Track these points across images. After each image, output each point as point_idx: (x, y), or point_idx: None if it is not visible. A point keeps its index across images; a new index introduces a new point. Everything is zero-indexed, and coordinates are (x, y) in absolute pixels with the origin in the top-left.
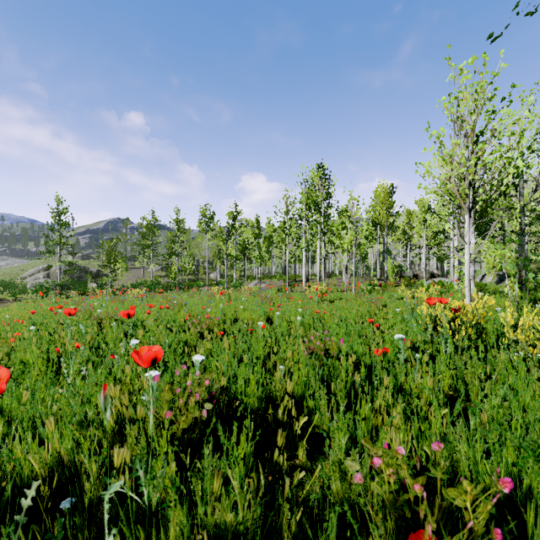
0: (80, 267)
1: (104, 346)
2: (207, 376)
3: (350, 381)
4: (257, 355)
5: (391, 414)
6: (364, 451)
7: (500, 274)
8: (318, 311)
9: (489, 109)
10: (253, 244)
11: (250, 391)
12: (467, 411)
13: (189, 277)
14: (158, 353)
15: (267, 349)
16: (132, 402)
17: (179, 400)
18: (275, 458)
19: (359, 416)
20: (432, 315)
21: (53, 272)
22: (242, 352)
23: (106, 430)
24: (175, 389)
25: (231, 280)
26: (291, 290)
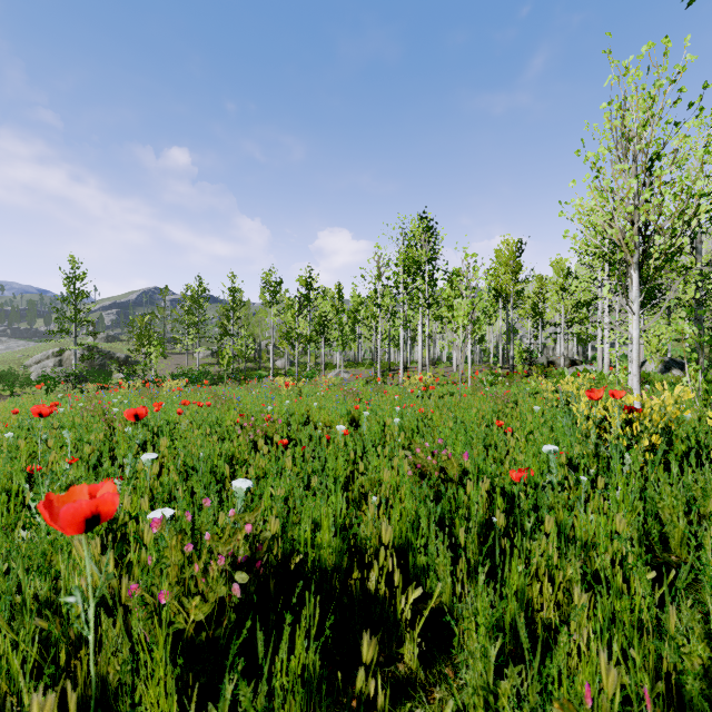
0: (103, 351)
1: (107, 462)
2: (249, 520)
3: (481, 520)
4: (336, 476)
5: (555, 580)
6: (518, 653)
7: (666, 360)
8: (423, 410)
9: (670, 120)
10: (333, 321)
11: (321, 541)
12: (667, 568)
13: (248, 365)
14: (102, 503)
15: (350, 467)
16: (126, 561)
17: (193, 566)
18: (363, 689)
19: (500, 583)
20: (596, 415)
21: (67, 359)
22: (312, 472)
23: (69, 617)
24: (186, 548)
25: (304, 369)
26: (384, 382)
